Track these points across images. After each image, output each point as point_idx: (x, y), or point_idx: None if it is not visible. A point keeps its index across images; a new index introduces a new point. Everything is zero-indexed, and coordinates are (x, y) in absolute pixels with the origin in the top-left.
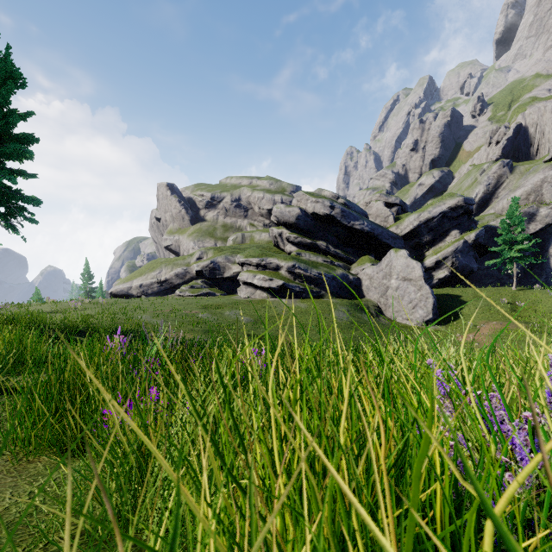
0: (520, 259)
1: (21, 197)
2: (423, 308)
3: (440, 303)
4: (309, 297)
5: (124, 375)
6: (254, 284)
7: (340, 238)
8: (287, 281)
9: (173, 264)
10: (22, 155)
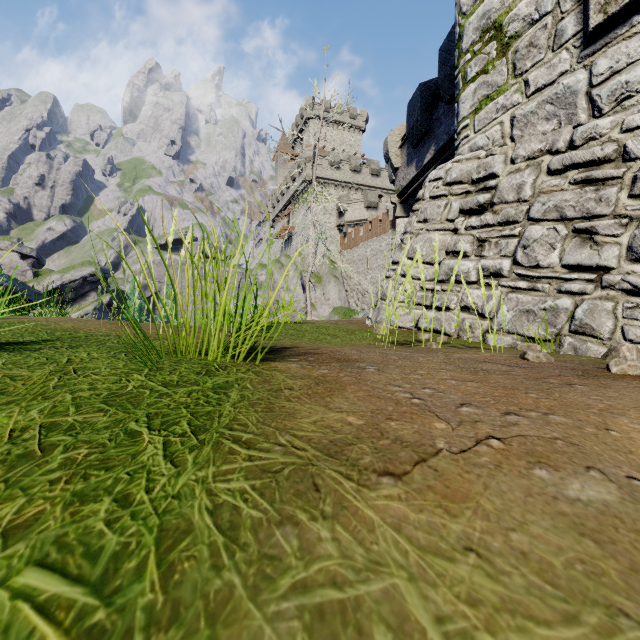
0: (139, 318)
1: None
2: None
3: None
4: None
5: None
6: None
7: None
8: None
9: None
10: None
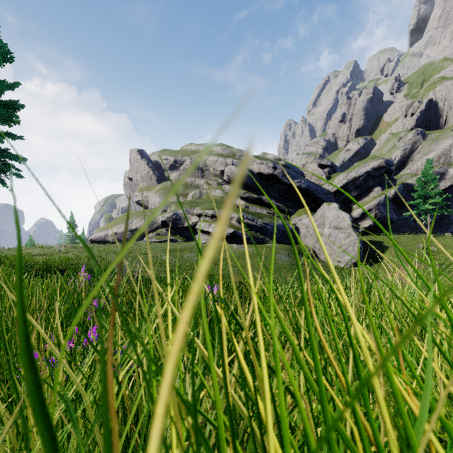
0: (433, 210)
1: (8, 154)
2: (352, 252)
3: (365, 248)
4: (255, 242)
5: (61, 313)
6: (210, 232)
7: (281, 194)
8: (237, 229)
9: (142, 215)
10: (10, 120)
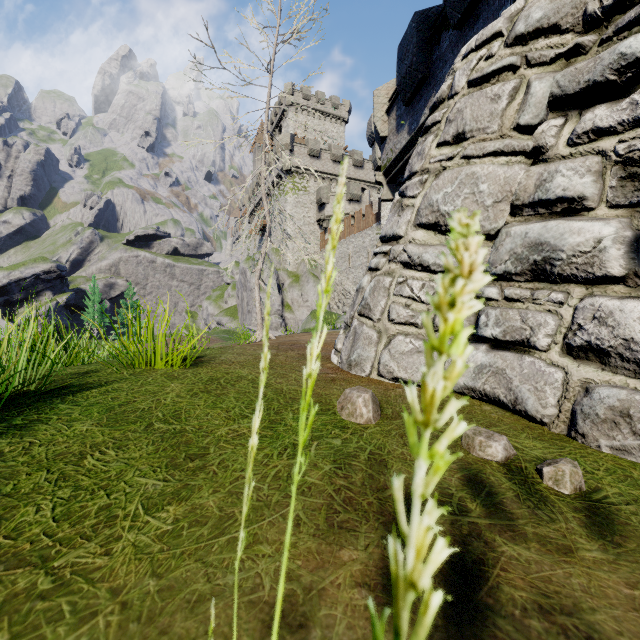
0: (99, 320)
1: None
2: None
3: None
4: None
5: None
6: None
7: None
8: None
9: None
10: None
